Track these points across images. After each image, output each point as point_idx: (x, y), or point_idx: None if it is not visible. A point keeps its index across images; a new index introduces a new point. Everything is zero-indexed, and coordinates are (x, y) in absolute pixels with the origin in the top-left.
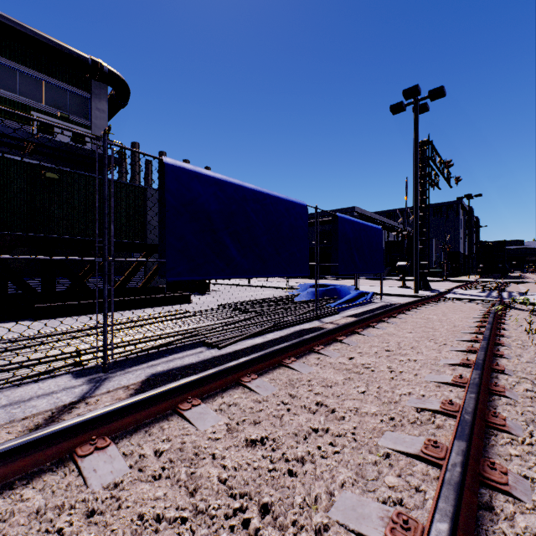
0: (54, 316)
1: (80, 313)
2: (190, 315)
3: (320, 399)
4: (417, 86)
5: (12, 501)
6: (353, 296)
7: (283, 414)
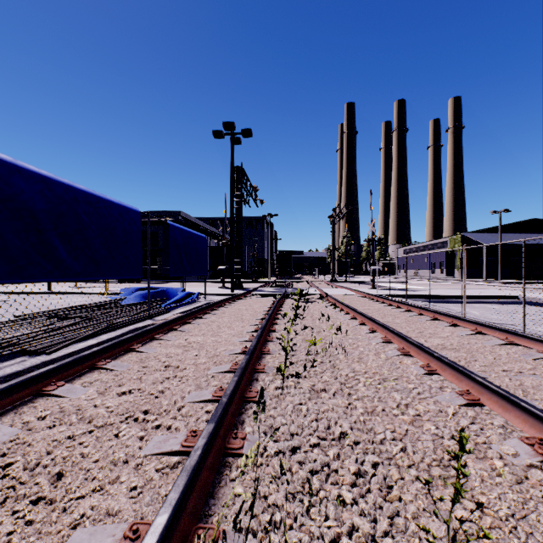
0: None
1: None
2: None
3: (168, 363)
4: (233, 123)
5: None
6: (182, 296)
7: (142, 375)
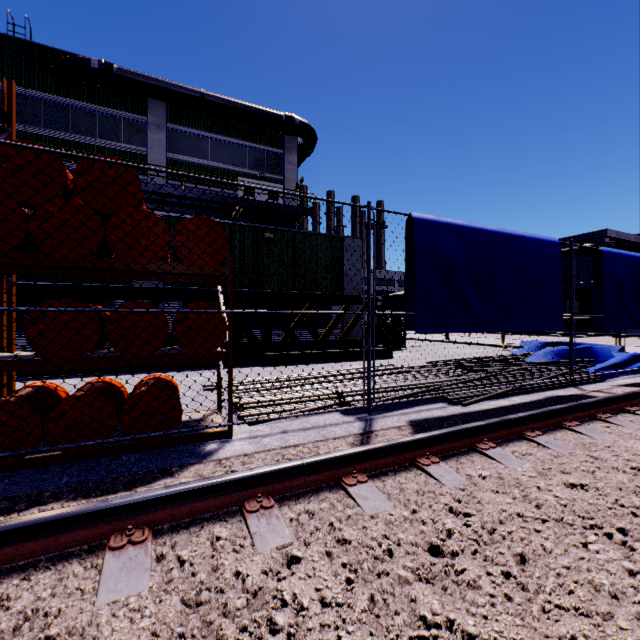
0: (278, 364)
1: (297, 363)
2: (407, 370)
3: (635, 464)
4: None
5: (396, 481)
6: (623, 359)
7: (594, 470)
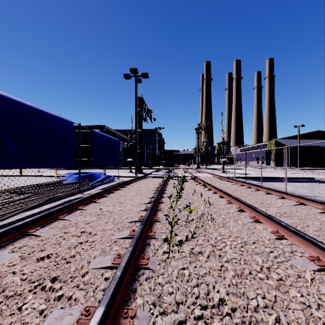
0: None
1: None
2: None
3: (83, 229)
4: (136, 69)
5: None
6: (103, 178)
7: (61, 241)
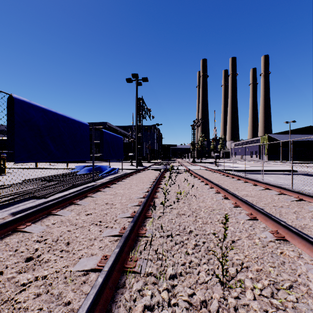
0: None
1: None
2: (8, 186)
3: (107, 202)
4: (137, 74)
5: (3, 242)
6: (110, 170)
7: (95, 207)
